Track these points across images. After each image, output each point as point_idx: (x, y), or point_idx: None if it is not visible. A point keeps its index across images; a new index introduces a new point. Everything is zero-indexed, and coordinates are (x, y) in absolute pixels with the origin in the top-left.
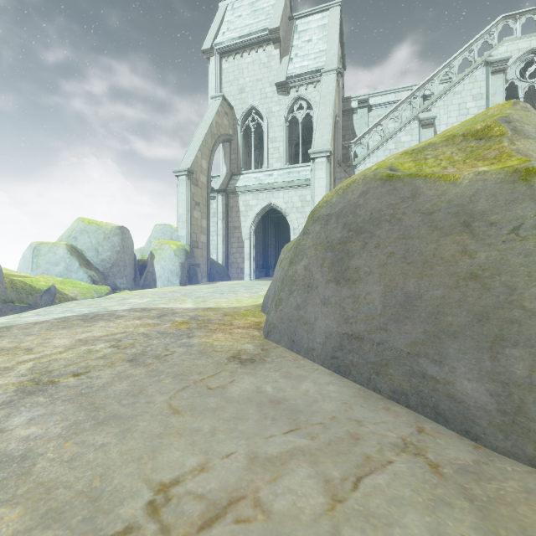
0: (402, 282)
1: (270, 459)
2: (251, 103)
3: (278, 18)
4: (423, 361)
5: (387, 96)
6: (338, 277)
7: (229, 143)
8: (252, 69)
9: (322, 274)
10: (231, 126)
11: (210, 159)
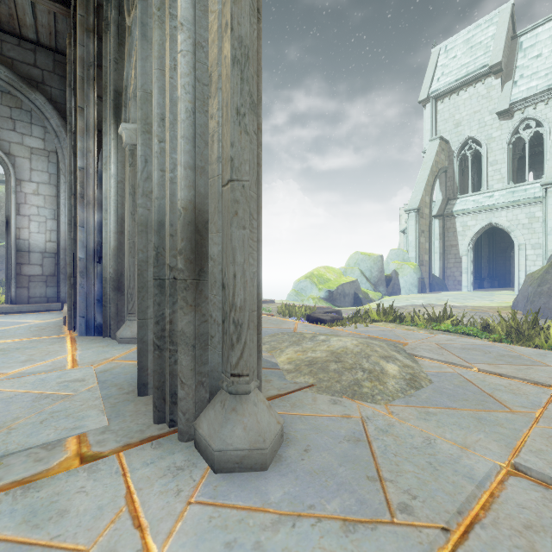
0: None
1: None
2: (468, 134)
3: (499, 52)
4: None
5: None
6: None
7: (445, 173)
8: (469, 104)
9: None
10: (446, 158)
11: (431, 194)
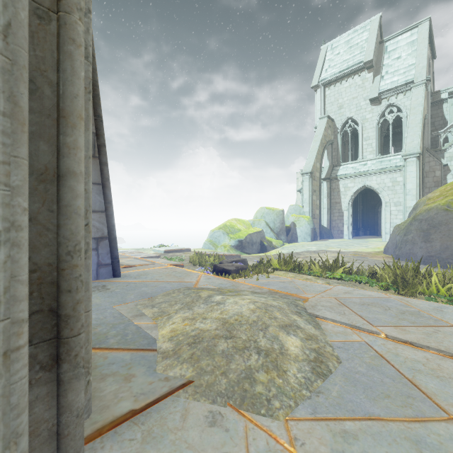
0: (446, 243)
1: None
2: (348, 115)
3: (371, 52)
4: (449, 260)
5: None
6: (425, 241)
7: (331, 145)
8: (349, 91)
9: (419, 239)
10: (332, 133)
11: (321, 161)
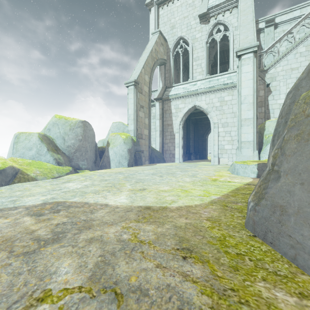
0: None
1: None
2: (180, 35)
3: None
4: None
5: (292, 13)
6: None
7: (164, 66)
8: (180, 10)
9: None
10: (165, 53)
11: (151, 75)
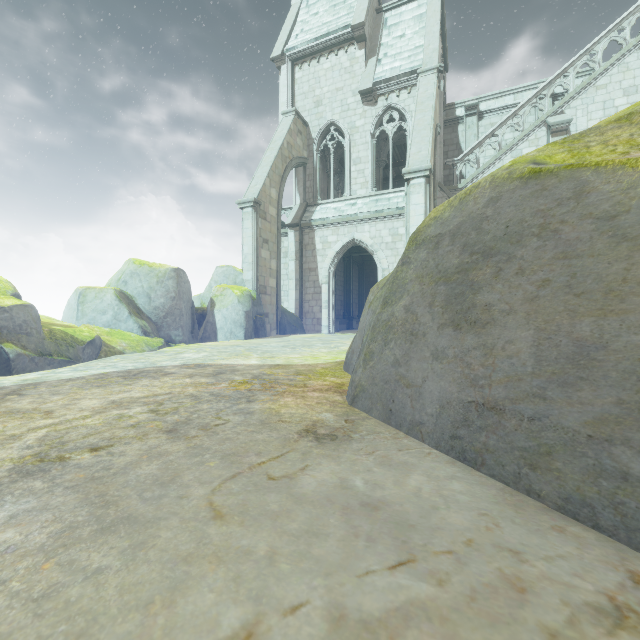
0: (568, 324)
1: (369, 624)
2: (330, 118)
3: (363, 11)
4: (621, 451)
5: (503, 99)
6: (458, 320)
7: (304, 168)
8: (331, 77)
9: (431, 316)
10: (306, 146)
11: (281, 187)
